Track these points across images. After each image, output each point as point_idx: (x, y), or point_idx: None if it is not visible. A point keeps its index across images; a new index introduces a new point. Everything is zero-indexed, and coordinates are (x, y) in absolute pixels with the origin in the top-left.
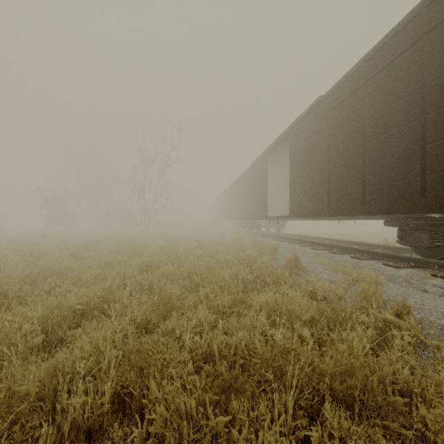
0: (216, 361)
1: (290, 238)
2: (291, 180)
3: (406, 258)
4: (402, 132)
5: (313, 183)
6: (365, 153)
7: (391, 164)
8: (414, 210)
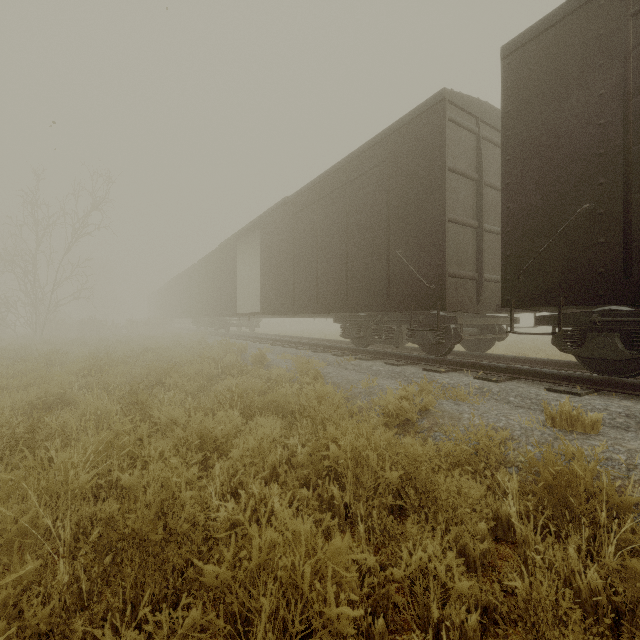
0: None
1: (263, 338)
2: (262, 274)
3: (347, 348)
4: (338, 250)
5: (282, 280)
6: (318, 260)
7: (332, 273)
8: (343, 310)
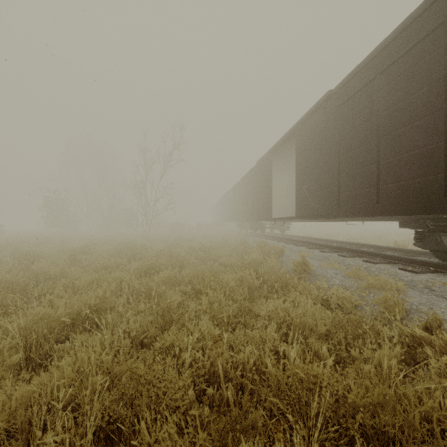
0: (221, 384)
1: (296, 240)
2: (298, 180)
3: (424, 262)
4: (422, 126)
5: (322, 182)
6: (379, 150)
7: (409, 160)
8: (436, 210)
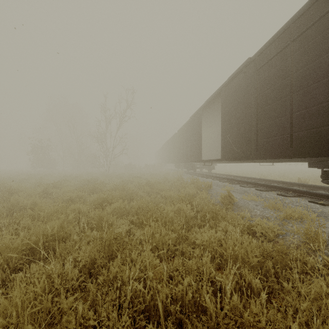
0: (161, 321)
1: (220, 177)
2: (223, 130)
3: None
4: None
5: (242, 132)
6: (292, 103)
7: (320, 111)
8: None
